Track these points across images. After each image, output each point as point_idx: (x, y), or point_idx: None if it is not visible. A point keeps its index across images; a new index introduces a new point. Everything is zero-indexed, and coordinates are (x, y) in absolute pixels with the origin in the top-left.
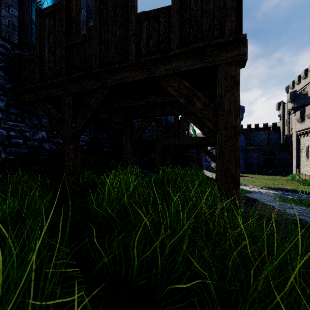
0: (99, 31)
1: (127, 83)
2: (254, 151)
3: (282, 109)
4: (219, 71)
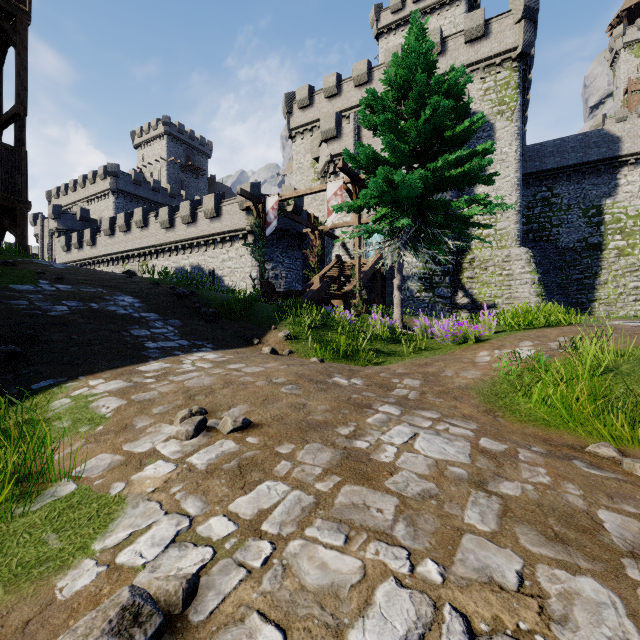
0: None
1: None
2: None
3: (42, 226)
4: (19, 211)
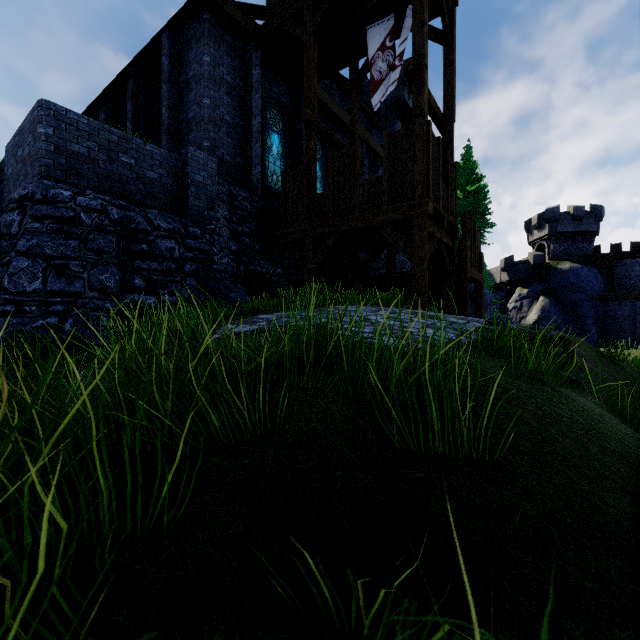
0: (333, 192)
1: (354, 229)
2: (621, 302)
3: None
4: (413, 221)
